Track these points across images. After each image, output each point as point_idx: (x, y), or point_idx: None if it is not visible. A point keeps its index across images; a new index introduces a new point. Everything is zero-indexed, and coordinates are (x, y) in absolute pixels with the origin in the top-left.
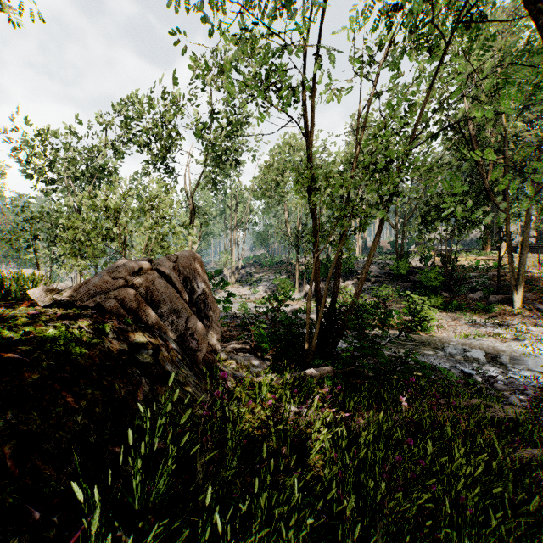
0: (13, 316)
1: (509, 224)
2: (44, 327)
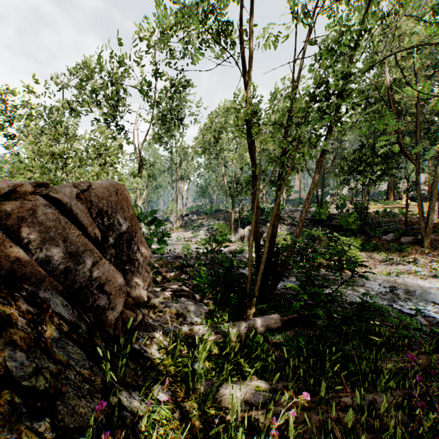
0: None
1: (418, 175)
2: None
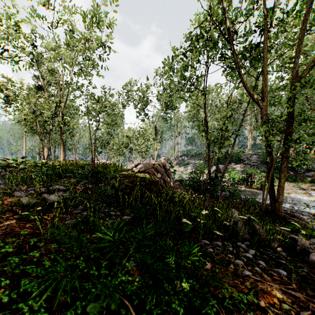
0: (134, 173)
1: None
2: (143, 175)
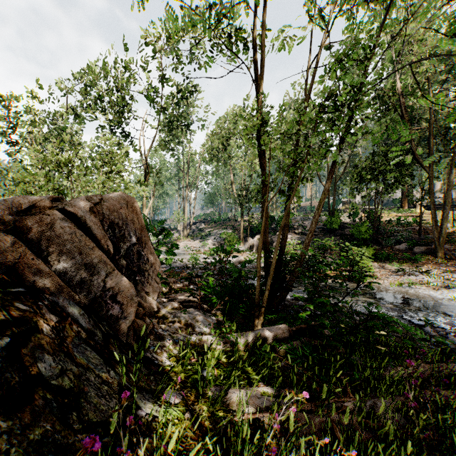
0: None
1: (432, 183)
2: None
